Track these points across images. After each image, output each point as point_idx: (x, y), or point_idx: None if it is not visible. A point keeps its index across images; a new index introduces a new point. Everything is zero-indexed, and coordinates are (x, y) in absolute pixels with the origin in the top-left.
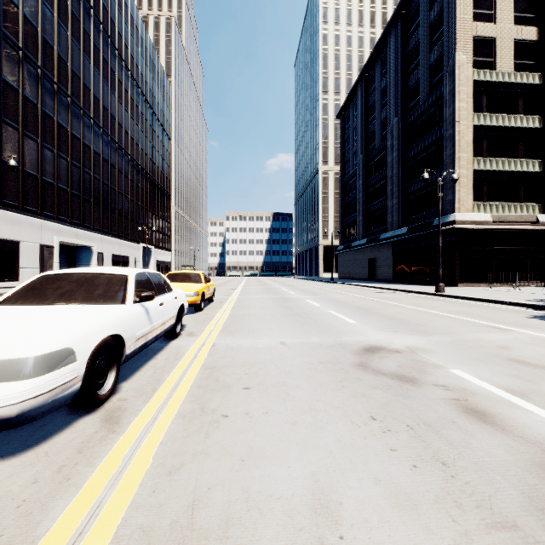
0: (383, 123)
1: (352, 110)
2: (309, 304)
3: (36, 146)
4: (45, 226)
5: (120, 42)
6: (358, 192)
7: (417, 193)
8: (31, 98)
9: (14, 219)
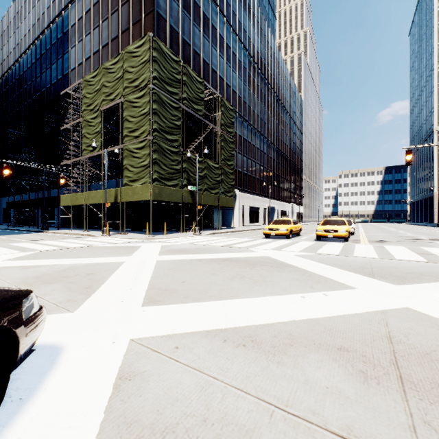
0: None
1: None
2: (399, 232)
3: (262, 168)
4: (264, 200)
5: (283, 98)
6: None
7: None
8: (261, 149)
9: (258, 199)
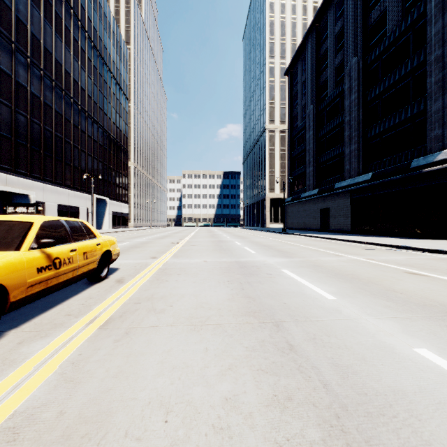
0: (337, 69)
1: (301, 64)
2: (306, 292)
3: None
4: None
5: None
6: (308, 143)
7: (383, 135)
8: None
9: None
